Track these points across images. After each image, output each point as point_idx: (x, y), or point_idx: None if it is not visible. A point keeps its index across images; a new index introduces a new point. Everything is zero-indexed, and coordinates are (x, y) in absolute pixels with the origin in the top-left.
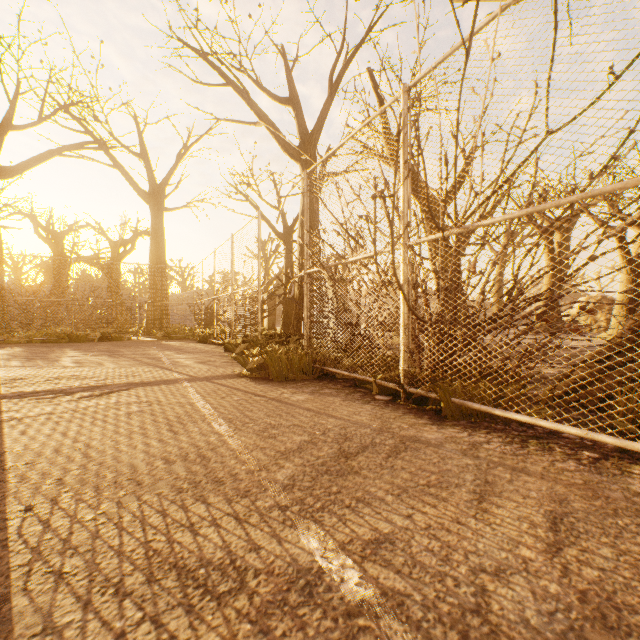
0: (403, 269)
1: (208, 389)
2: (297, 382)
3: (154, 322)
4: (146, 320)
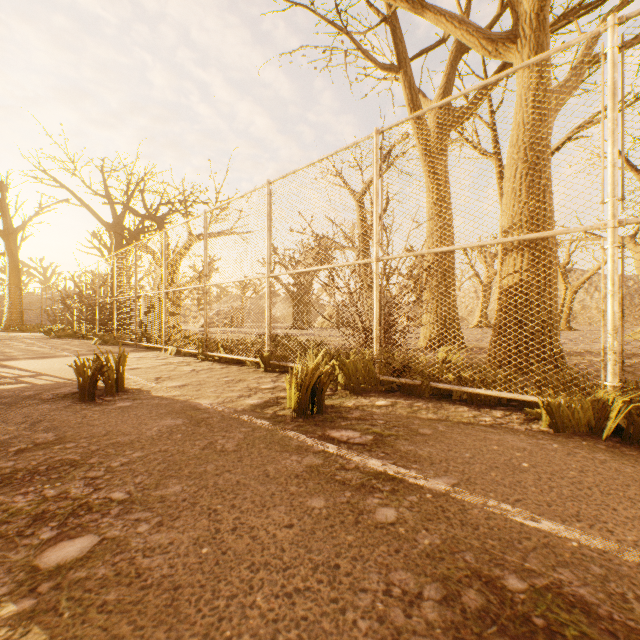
0: (85, 309)
1: (33, 339)
2: (66, 338)
3: (12, 321)
4: (5, 320)
